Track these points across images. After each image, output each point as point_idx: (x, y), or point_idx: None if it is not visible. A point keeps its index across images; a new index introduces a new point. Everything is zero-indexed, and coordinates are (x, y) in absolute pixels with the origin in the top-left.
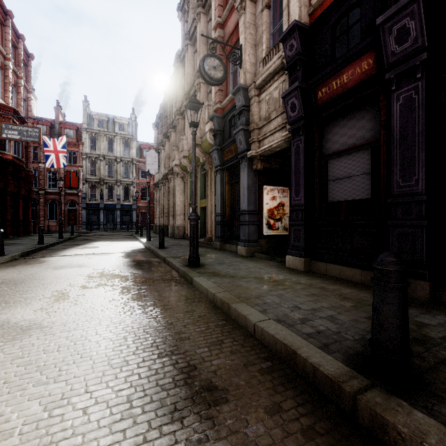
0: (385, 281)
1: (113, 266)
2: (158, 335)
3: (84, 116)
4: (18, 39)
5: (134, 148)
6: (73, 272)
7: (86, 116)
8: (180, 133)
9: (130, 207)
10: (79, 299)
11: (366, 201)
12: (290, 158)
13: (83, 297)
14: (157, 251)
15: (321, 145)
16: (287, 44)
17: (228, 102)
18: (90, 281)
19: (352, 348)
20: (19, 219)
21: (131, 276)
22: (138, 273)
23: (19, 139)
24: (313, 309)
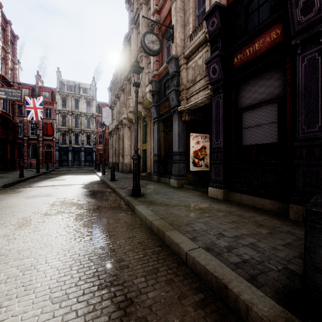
0: (321, 224)
1: (73, 195)
2: (101, 263)
3: (57, 82)
4: (6, 24)
5: (94, 106)
6: (40, 200)
7: (59, 82)
8: (128, 94)
9: (91, 149)
10: (38, 226)
11: (269, 144)
12: (211, 112)
13: (42, 224)
14: (109, 183)
15: (236, 100)
16: (209, 21)
17: (163, 69)
18: (52, 209)
19: (278, 281)
20: (7, 158)
21: (86, 204)
22: (92, 201)
23: (6, 98)
24: (236, 237)
